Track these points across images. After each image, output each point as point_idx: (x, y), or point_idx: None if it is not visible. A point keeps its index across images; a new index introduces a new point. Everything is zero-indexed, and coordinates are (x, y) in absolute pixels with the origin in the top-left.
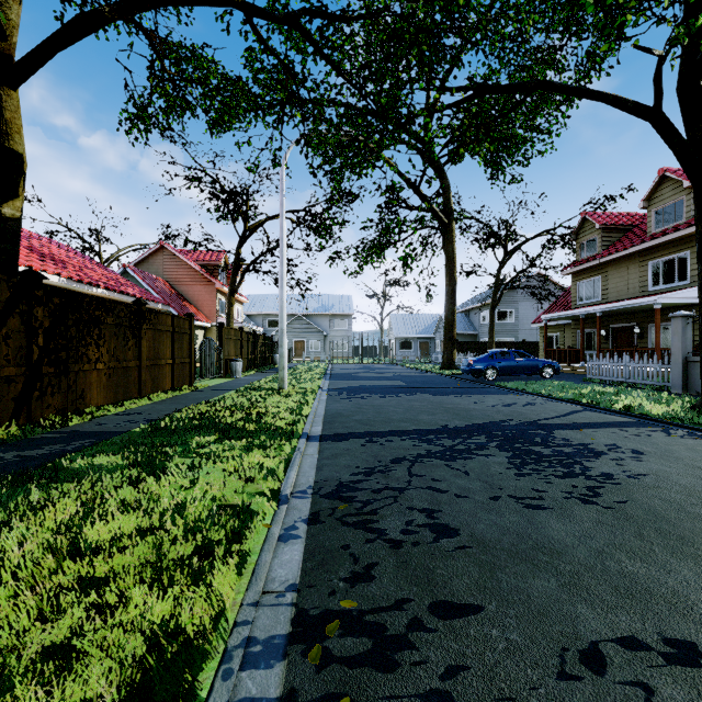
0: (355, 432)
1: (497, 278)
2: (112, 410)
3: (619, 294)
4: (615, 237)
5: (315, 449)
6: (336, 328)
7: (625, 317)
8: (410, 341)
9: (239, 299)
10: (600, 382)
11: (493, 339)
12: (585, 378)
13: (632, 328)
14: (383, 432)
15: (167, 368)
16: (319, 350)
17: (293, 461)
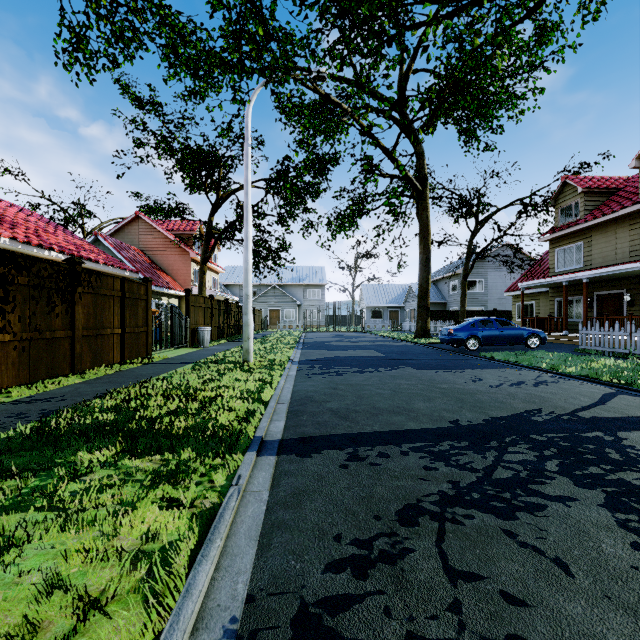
0: (331, 435)
1: (469, 247)
2: (16, 395)
3: (605, 260)
4: (599, 201)
5: (267, 474)
6: (309, 298)
7: (612, 284)
8: (381, 310)
9: (215, 270)
10: (596, 353)
11: (464, 308)
12: (577, 349)
13: (620, 295)
14: (371, 435)
15: (114, 338)
16: (293, 319)
17: (218, 519)
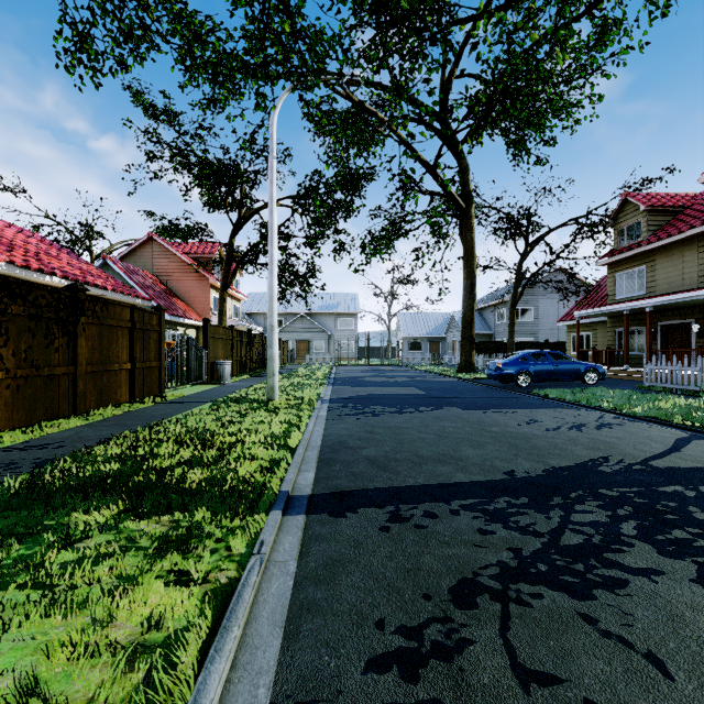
0: (368, 489)
1: (518, 271)
2: (8, 440)
3: (670, 286)
4: (663, 221)
5: (294, 539)
6: (341, 328)
7: (679, 313)
8: (420, 342)
9: (237, 297)
10: (663, 390)
11: (513, 339)
12: (641, 386)
13: (688, 325)
14: (414, 490)
15: (123, 374)
16: (323, 351)
17: (235, 599)
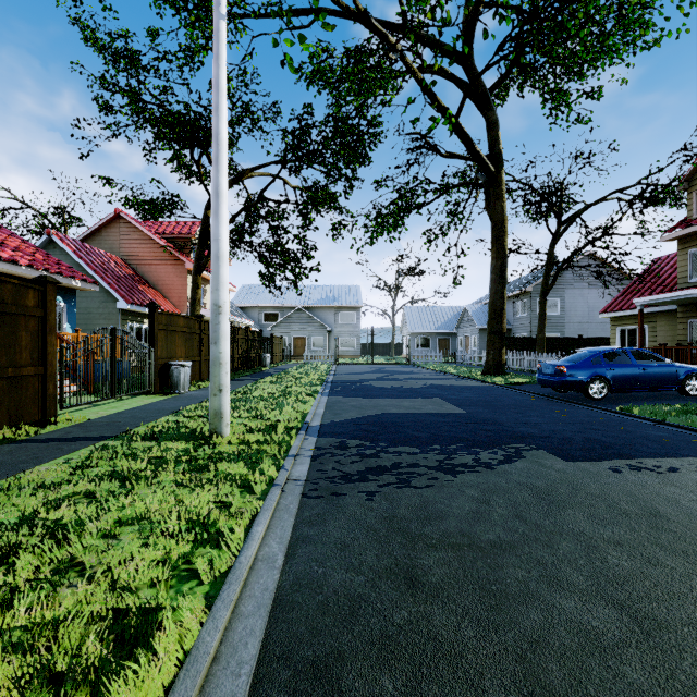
0: None
1: (550, 254)
2: None
3: None
4: None
5: None
6: (342, 323)
7: None
8: (428, 338)
9: None
10: None
11: (544, 334)
12: None
13: None
14: None
15: None
16: (322, 348)
17: None
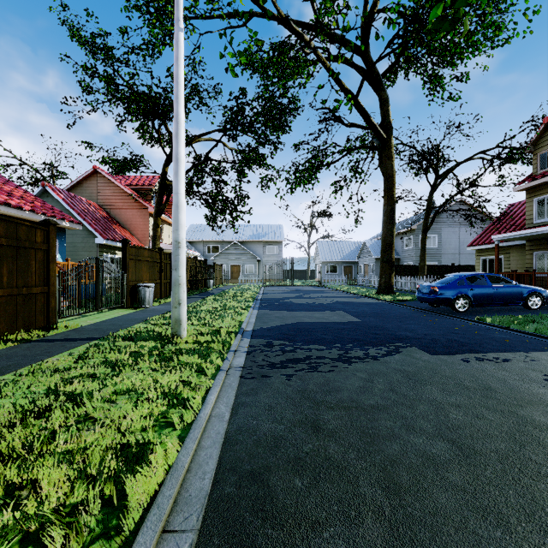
0: None
1: (429, 201)
2: None
3: None
4: None
5: None
6: (268, 254)
7: None
8: (335, 265)
9: None
10: None
11: (424, 262)
12: None
13: None
14: None
15: None
16: (253, 273)
17: None
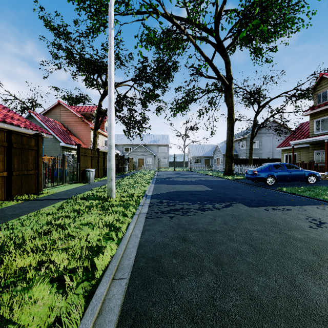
0: None
1: (254, 121)
2: None
3: None
4: None
5: None
6: (160, 152)
7: None
8: (200, 159)
9: (106, 135)
10: None
11: (251, 157)
12: None
13: None
14: None
15: None
16: (151, 163)
17: None
